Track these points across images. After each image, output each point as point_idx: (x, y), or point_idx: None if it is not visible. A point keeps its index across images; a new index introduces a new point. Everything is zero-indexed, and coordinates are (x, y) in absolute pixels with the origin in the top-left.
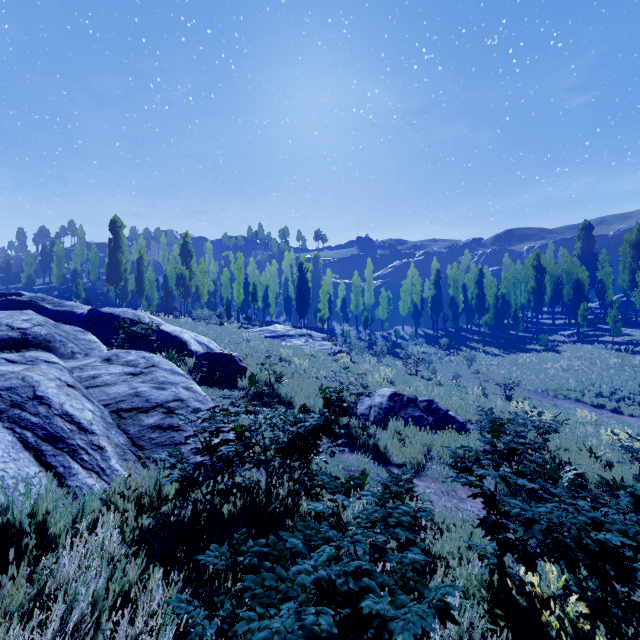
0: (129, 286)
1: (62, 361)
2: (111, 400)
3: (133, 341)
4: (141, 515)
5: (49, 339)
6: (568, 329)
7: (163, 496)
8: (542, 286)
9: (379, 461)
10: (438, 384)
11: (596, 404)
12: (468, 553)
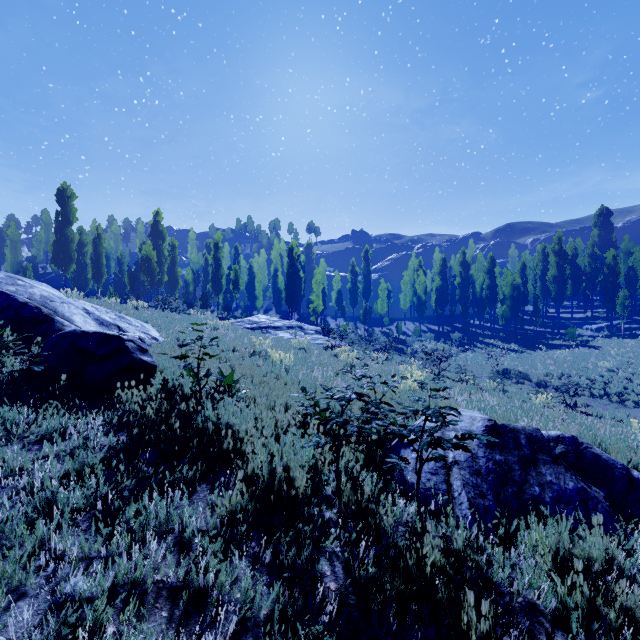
0: (90, 273)
1: None
2: None
3: None
4: None
5: None
6: (594, 323)
7: None
8: (564, 274)
9: None
10: (478, 389)
11: None
12: None
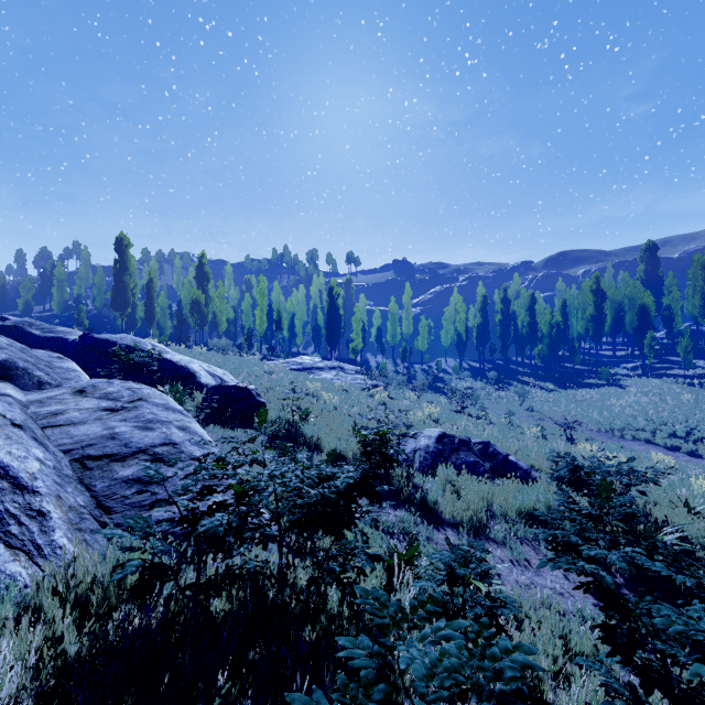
0: (138, 313)
1: (22, 393)
2: (75, 444)
3: (130, 372)
4: (88, 619)
5: (9, 365)
6: (631, 361)
7: (124, 588)
8: (602, 313)
9: (428, 520)
10: (489, 423)
11: (670, 446)
12: (571, 668)
